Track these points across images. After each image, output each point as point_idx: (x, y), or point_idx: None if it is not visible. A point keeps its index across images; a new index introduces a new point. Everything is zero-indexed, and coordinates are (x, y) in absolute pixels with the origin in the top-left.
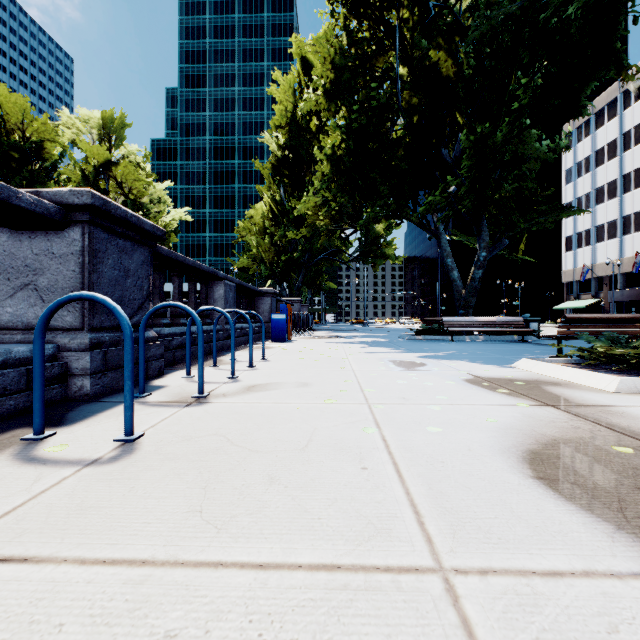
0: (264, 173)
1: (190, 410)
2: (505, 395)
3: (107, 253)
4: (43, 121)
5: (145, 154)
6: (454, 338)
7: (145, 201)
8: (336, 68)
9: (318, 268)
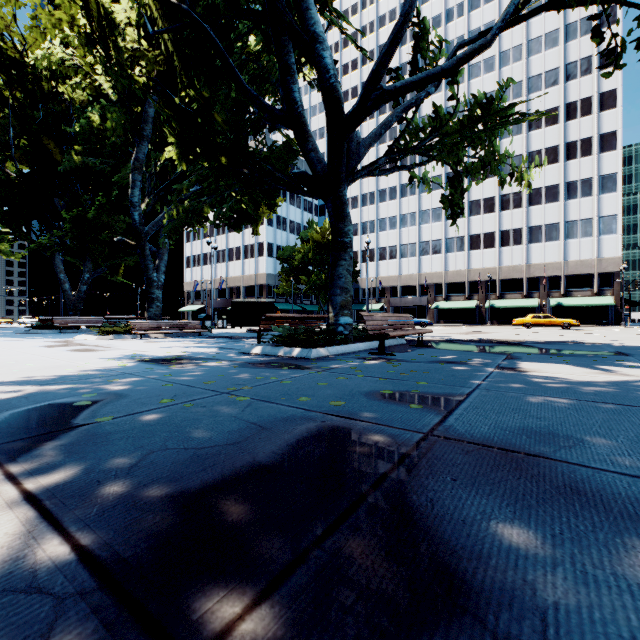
0: None
1: None
2: (53, 342)
3: None
4: None
5: None
6: (64, 331)
7: None
8: None
9: None
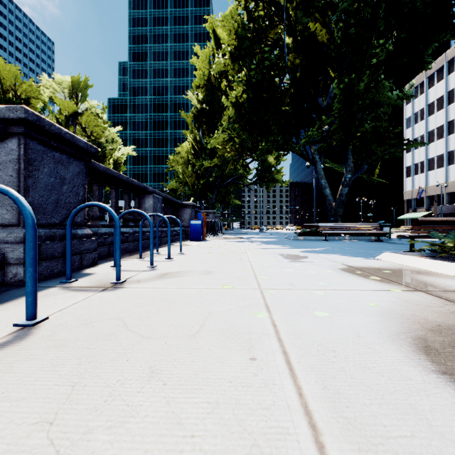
0: (188, 120)
1: (103, 294)
2: (378, 281)
3: (43, 162)
4: (29, 84)
5: (103, 107)
6: (327, 238)
7: (102, 141)
8: (239, 38)
9: (227, 189)
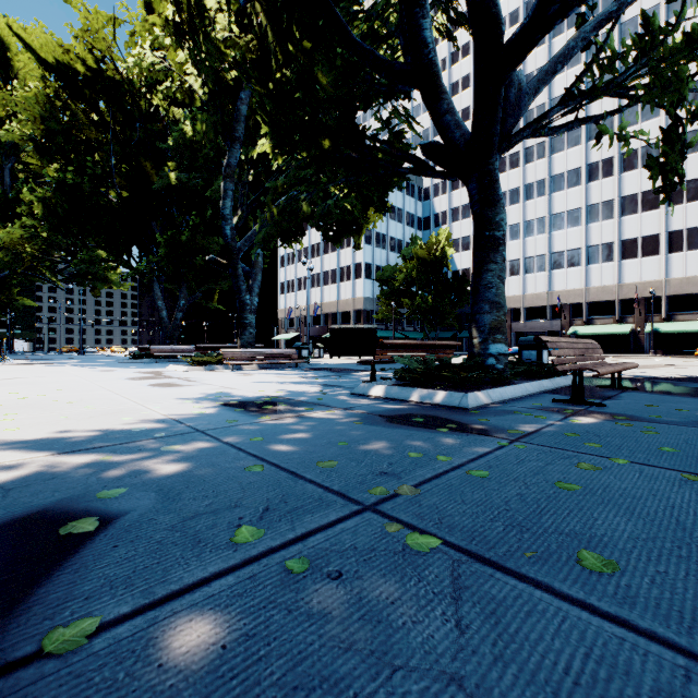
0: None
1: None
2: (142, 374)
3: None
4: None
5: None
6: (161, 361)
7: None
8: (49, 128)
9: (5, 280)
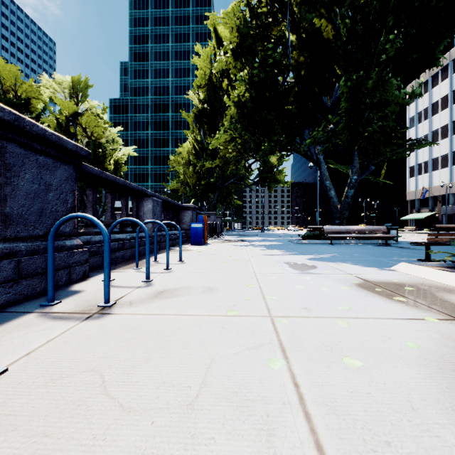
0: (189, 121)
1: (86, 325)
2: (405, 304)
3: (24, 167)
4: (30, 84)
5: (103, 108)
6: (332, 242)
7: (103, 141)
8: (241, 35)
9: (228, 190)
